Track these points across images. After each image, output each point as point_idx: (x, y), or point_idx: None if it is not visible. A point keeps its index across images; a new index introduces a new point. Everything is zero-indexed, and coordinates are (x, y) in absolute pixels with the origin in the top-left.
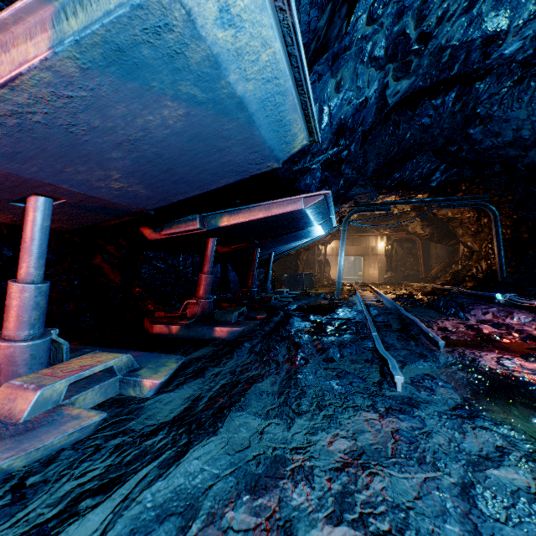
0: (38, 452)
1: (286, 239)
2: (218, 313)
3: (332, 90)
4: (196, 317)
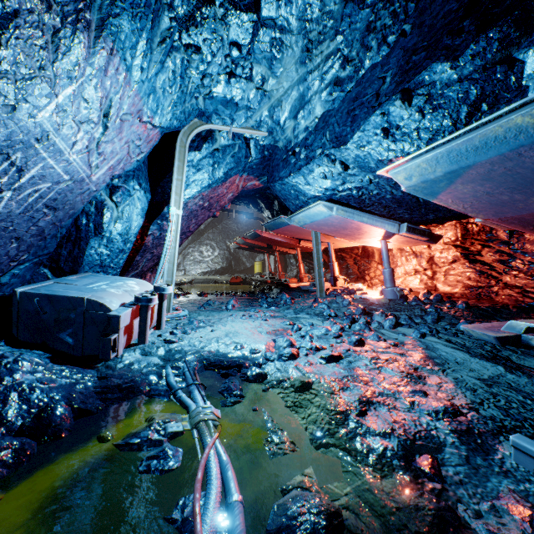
0: (475, 334)
1: None
2: None
3: None
4: None
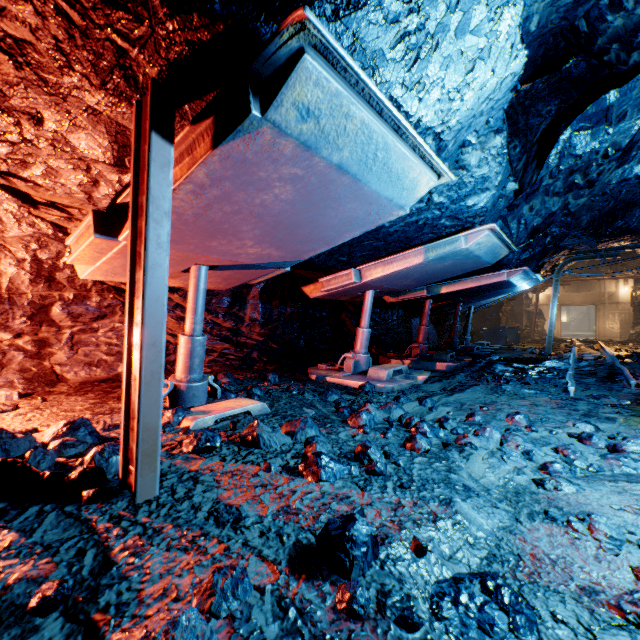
0: (399, 387)
1: (488, 295)
2: (435, 354)
3: (526, 210)
4: (418, 357)
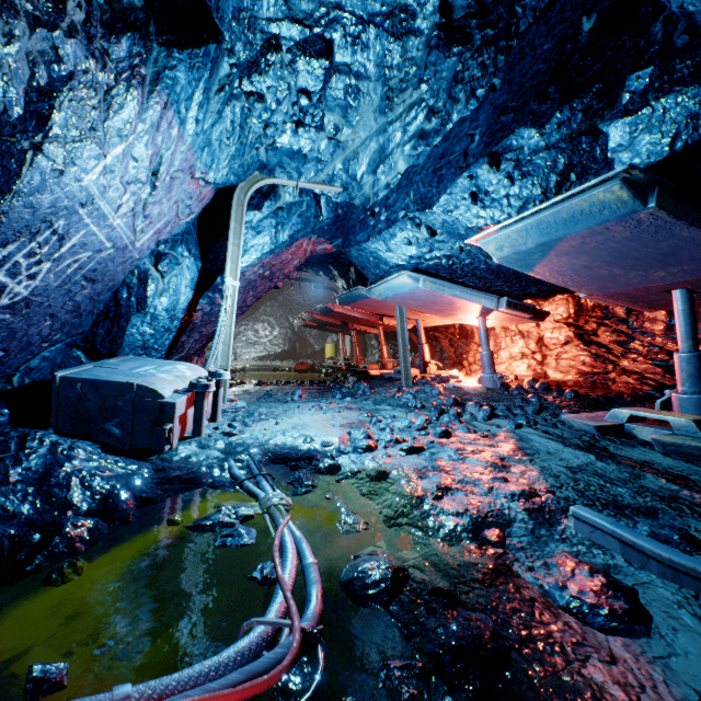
0: (576, 424)
1: None
2: None
3: None
4: None
